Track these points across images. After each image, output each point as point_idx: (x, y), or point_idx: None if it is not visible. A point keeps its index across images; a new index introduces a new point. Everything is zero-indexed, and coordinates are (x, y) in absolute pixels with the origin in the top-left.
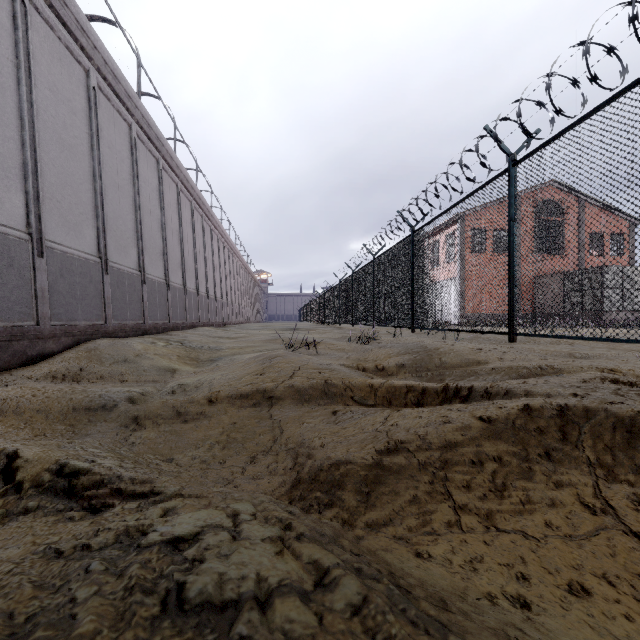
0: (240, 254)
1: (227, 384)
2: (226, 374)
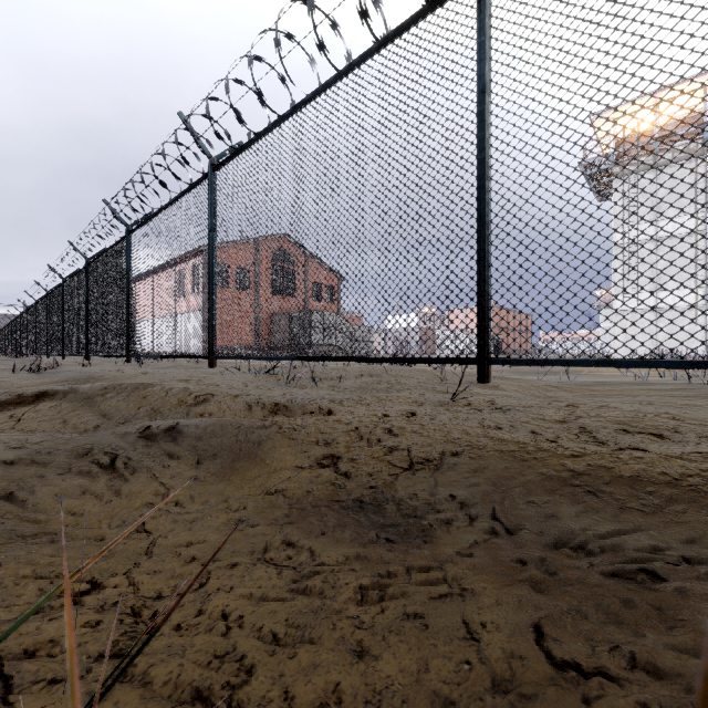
0: None
1: None
2: None
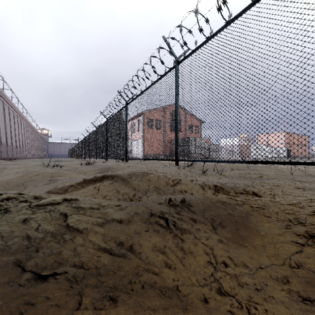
0: (26, 118)
1: (5, 180)
2: (5, 177)
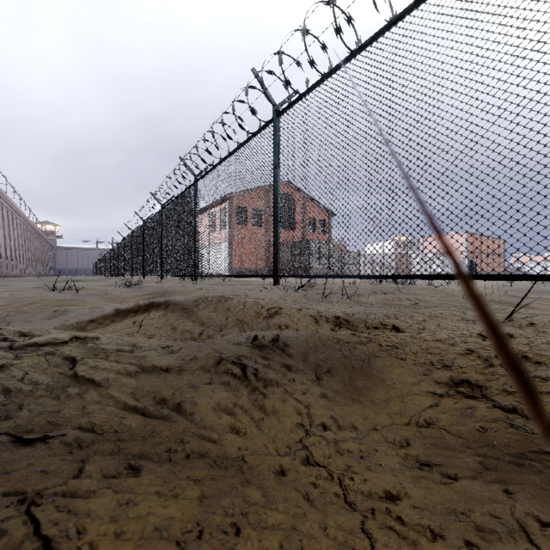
0: (13, 203)
1: None
2: None
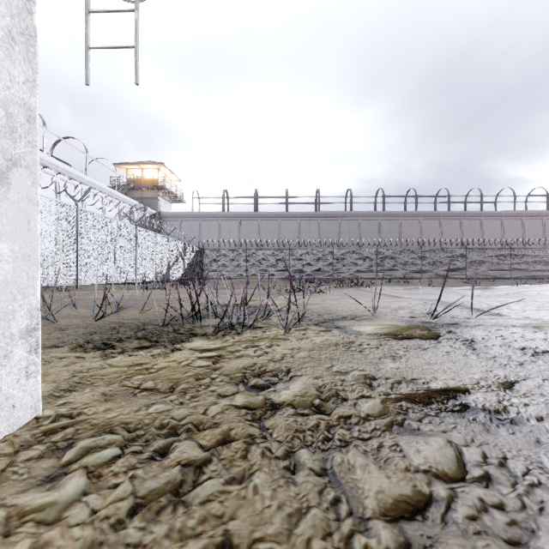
0: None
1: None
2: None
